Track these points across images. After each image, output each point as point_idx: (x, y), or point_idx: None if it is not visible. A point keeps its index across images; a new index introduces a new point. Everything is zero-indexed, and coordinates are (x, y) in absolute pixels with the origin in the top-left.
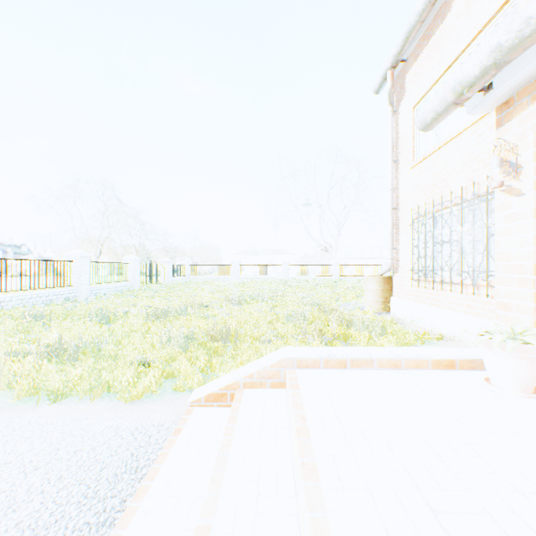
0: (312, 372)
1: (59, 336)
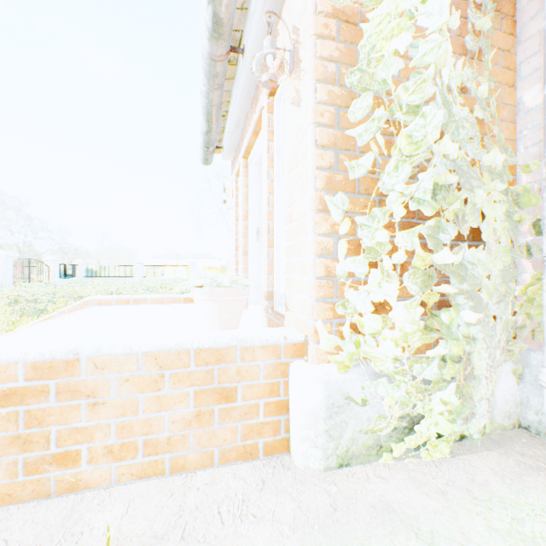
0: (106, 306)
1: None
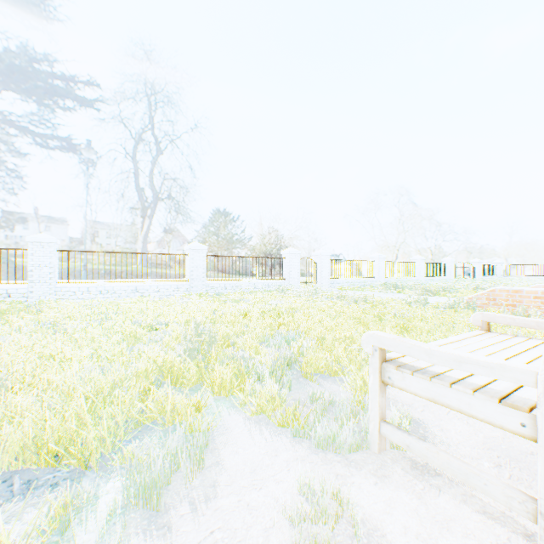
0: None
1: (441, 286)
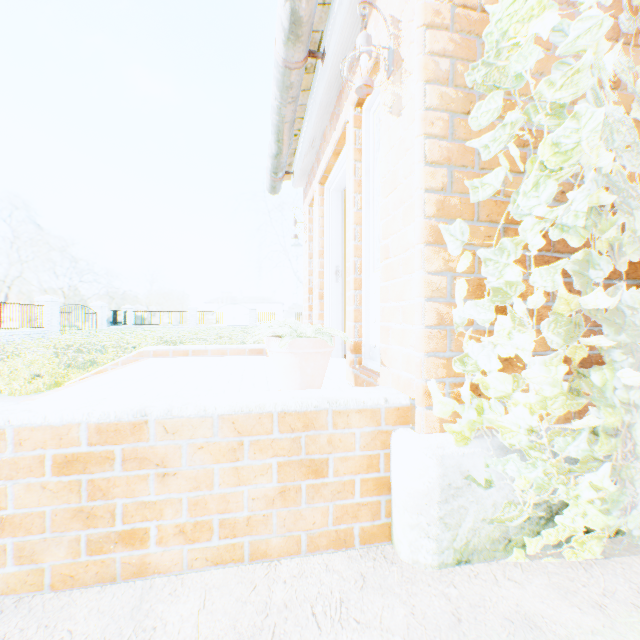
0: (162, 358)
1: None
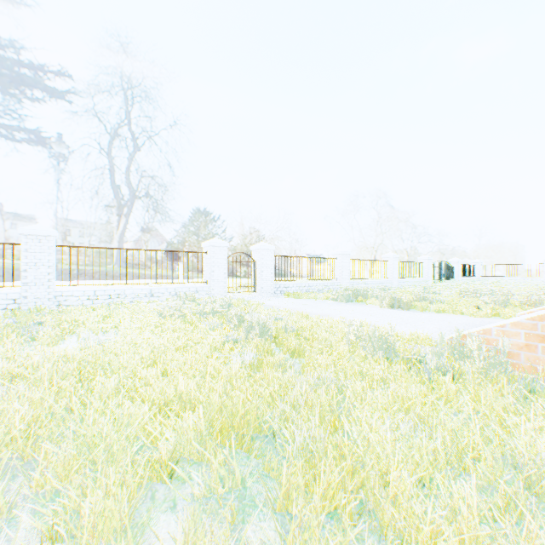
0: None
1: (419, 293)
